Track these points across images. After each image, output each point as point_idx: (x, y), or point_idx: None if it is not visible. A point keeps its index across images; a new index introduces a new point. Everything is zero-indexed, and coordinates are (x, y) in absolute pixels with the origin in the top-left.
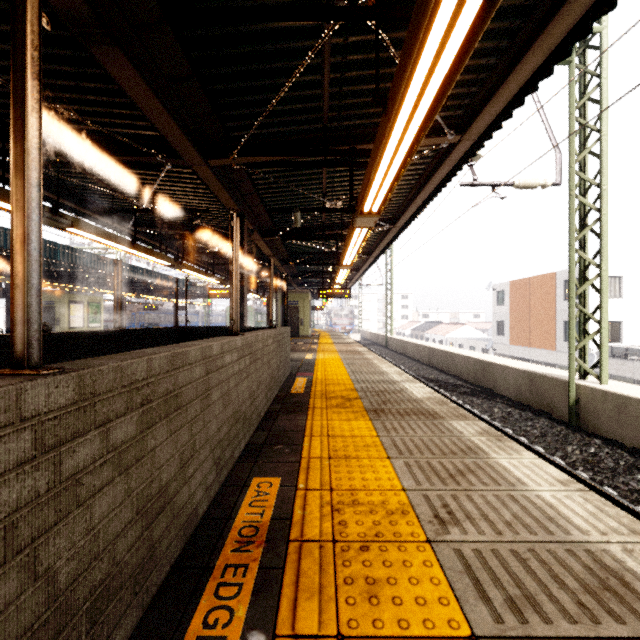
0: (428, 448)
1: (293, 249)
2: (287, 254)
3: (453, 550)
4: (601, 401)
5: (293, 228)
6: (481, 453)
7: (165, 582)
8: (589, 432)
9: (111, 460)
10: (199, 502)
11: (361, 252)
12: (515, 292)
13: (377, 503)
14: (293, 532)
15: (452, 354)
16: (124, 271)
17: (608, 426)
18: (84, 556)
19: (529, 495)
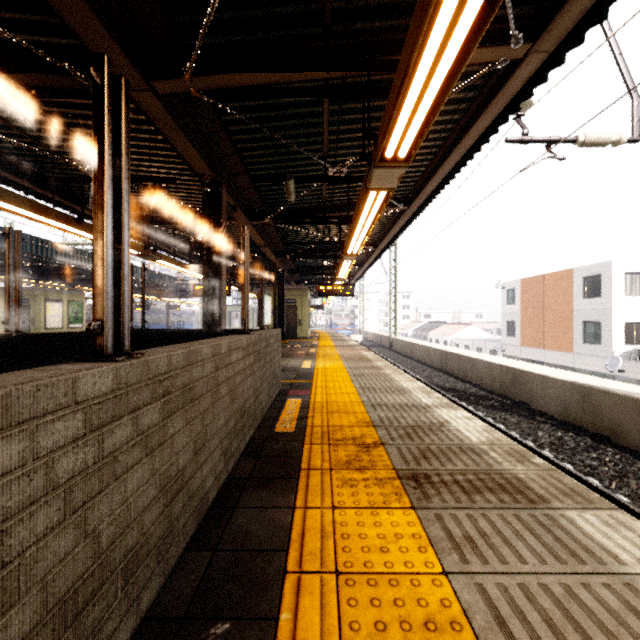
0: (587, 638)
1: (289, 239)
2: (282, 245)
3: None
4: None
5: (287, 209)
6: None
7: None
8: None
9: None
10: None
11: (366, 243)
12: (527, 290)
13: None
14: None
15: (471, 359)
16: None
17: None
18: None
19: None
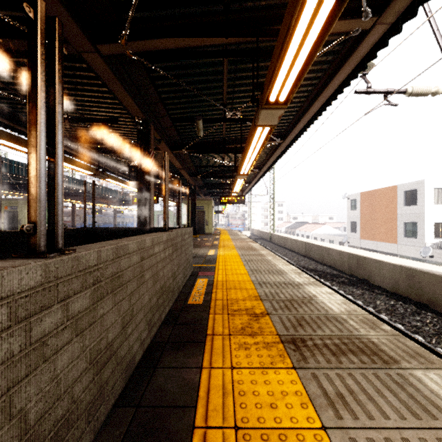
0: None
1: (199, 164)
2: (194, 168)
3: None
4: None
5: (198, 143)
6: None
7: None
8: None
9: None
10: None
11: (253, 167)
12: (365, 200)
13: None
14: None
15: (327, 248)
16: (71, 183)
17: None
18: None
19: None
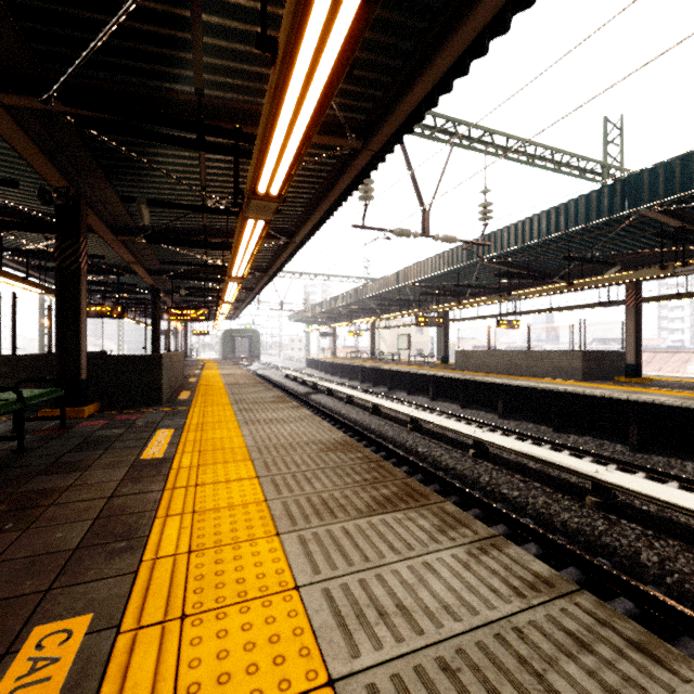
0: None
1: None
2: None
3: None
4: None
5: None
6: None
7: None
8: None
9: None
10: None
11: None
12: None
13: None
14: None
15: None
16: None
17: None
18: None
19: None
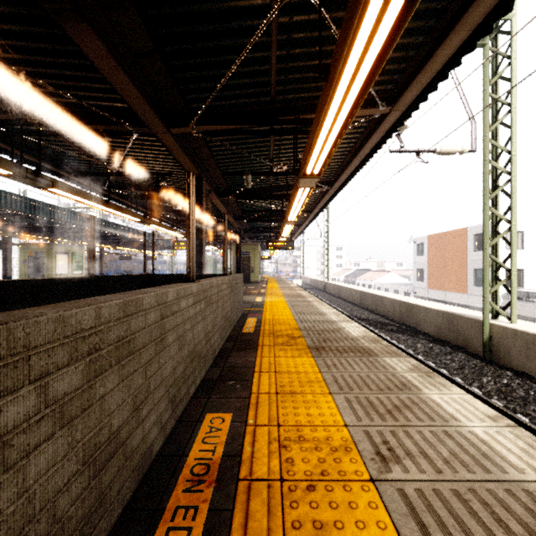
0: (366, 384)
1: (245, 208)
2: (240, 212)
3: (396, 490)
4: (511, 338)
5: (245, 189)
6: (414, 389)
7: (116, 526)
8: (501, 365)
9: (51, 414)
10: (154, 440)
11: (303, 210)
12: (433, 244)
13: (321, 439)
14: (242, 470)
15: (380, 297)
16: (102, 226)
17: (518, 360)
18: (15, 522)
19: (463, 431)
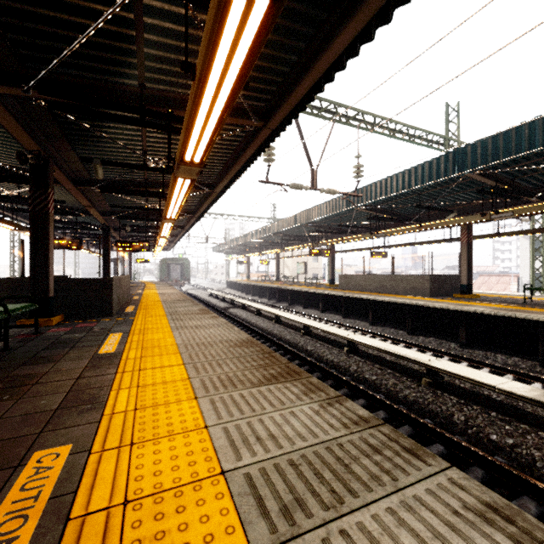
0: None
1: None
2: None
3: None
4: None
5: None
6: None
7: None
8: None
9: None
10: None
11: None
12: None
13: None
14: None
15: None
16: None
17: None
18: None
19: None
